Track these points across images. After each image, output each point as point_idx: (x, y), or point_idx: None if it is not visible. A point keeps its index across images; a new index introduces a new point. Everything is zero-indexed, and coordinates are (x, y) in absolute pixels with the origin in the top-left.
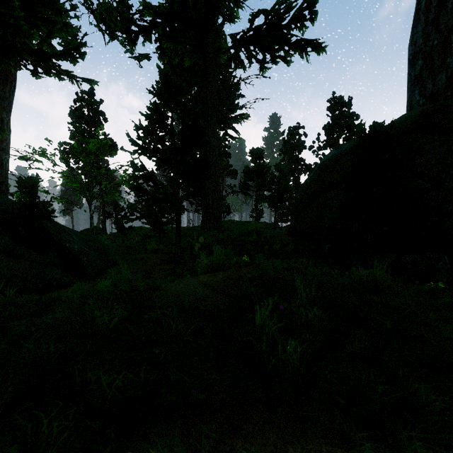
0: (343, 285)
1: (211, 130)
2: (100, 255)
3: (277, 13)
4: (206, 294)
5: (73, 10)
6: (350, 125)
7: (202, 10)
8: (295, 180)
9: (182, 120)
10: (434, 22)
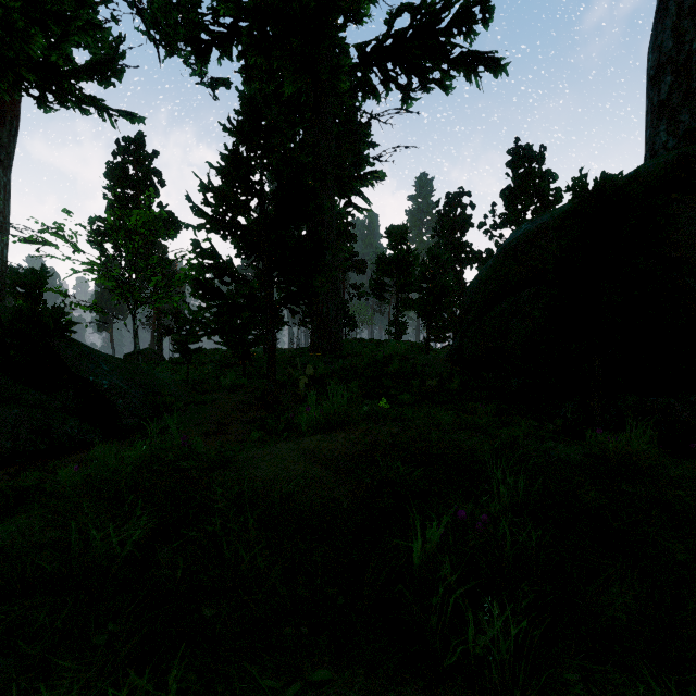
0: (567, 459)
1: (326, 196)
2: (147, 394)
3: (431, 10)
4: (314, 476)
5: (105, 2)
6: (543, 190)
7: (310, 5)
8: (456, 276)
9: (277, 174)
10: (692, 12)
